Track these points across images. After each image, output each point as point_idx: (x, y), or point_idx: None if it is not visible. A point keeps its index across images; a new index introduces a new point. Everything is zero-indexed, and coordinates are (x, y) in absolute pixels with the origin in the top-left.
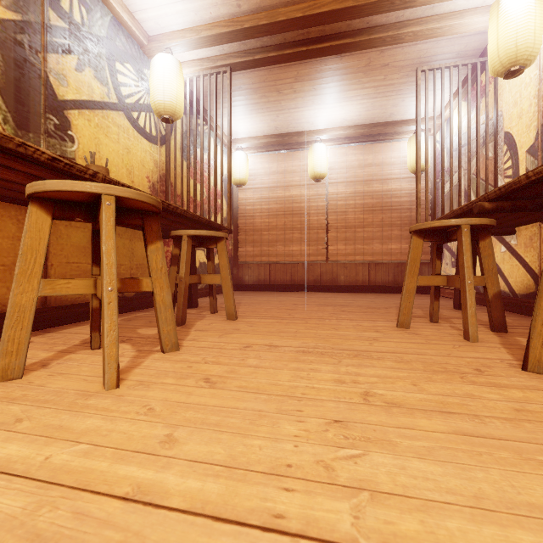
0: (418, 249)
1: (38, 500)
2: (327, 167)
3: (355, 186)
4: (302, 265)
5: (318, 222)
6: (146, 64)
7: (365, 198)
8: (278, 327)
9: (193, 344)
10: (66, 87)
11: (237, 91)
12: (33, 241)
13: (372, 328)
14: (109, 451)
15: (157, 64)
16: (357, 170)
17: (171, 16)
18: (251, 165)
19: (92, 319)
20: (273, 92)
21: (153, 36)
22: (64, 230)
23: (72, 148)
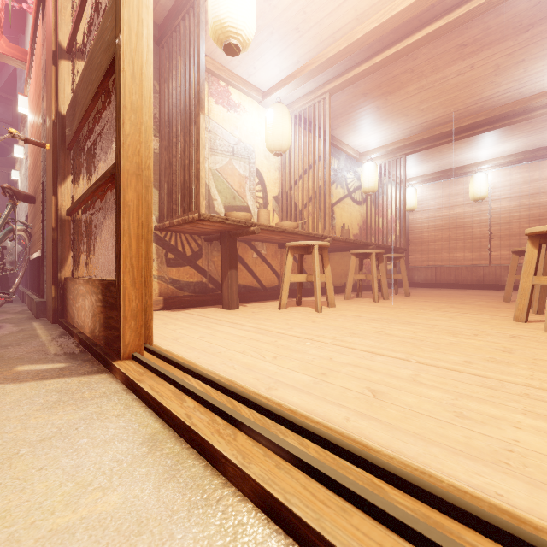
0: (515, 261)
1: (380, 306)
2: (490, 187)
3: (520, 200)
4: (465, 268)
5: (481, 233)
6: (357, 166)
7: (530, 209)
8: (432, 298)
9: (393, 299)
10: (333, 198)
11: (409, 158)
12: (352, 265)
13: (485, 301)
14: (386, 305)
15: (365, 169)
16: (522, 186)
17: (373, 144)
18: (419, 193)
19: (359, 288)
20: (435, 153)
21: (362, 153)
22: (333, 256)
23: (334, 222)
